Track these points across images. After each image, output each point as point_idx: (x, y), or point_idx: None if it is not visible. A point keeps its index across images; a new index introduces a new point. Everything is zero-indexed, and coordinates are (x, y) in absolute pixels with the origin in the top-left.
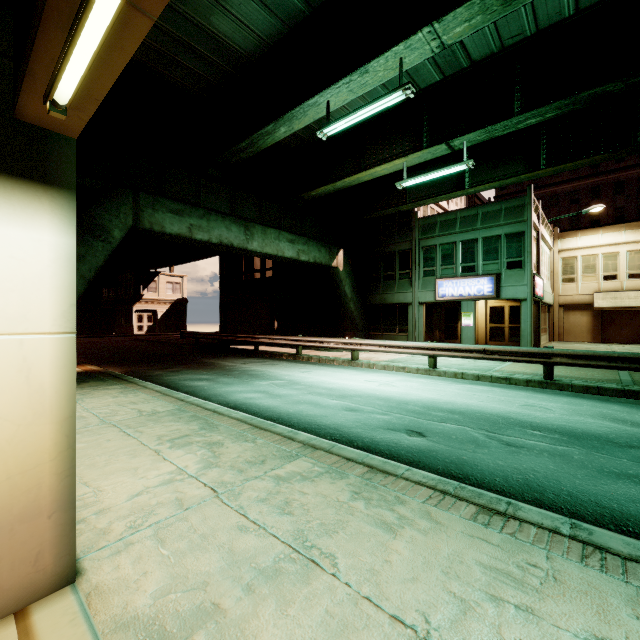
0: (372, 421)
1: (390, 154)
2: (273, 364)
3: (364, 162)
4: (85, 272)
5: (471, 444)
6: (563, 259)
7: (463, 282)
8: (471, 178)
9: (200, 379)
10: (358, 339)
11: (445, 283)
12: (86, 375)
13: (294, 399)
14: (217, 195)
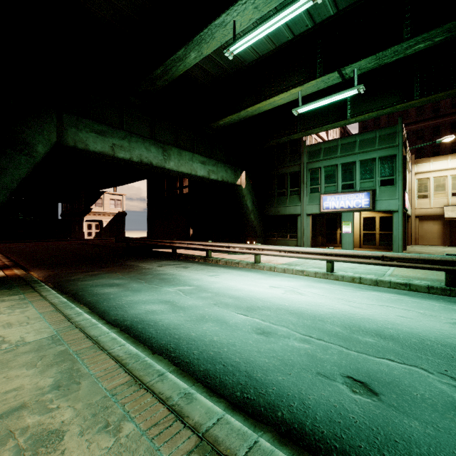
0: (292, 355)
1: (287, 85)
2: (185, 267)
3: (264, 94)
4: (7, 183)
5: (455, 416)
6: (418, 180)
7: (344, 197)
8: (352, 110)
9: (112, 284)
10: (260, 245)
11: (328, 198)
12: (1, 281)
13: (198, 313)
14: (139, 121)
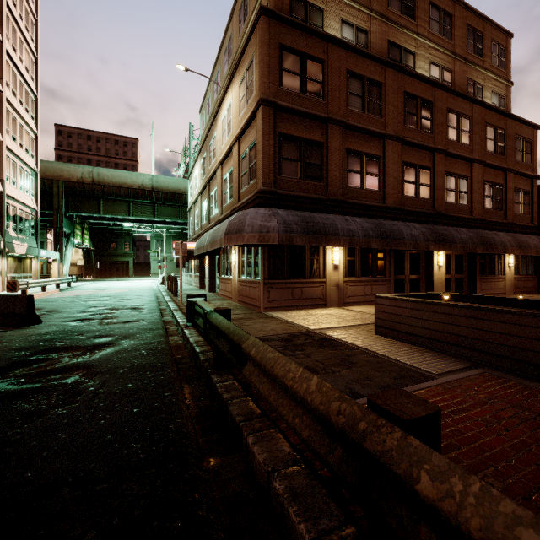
0: None
1: None
2: None
3: None
4: None
5: None
6: None
7: None
8: None
9: None
10: None
11: None
12: None
13: None
14: None
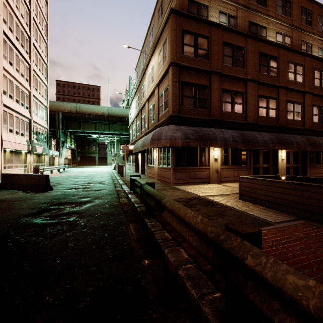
0: None
1: None
2: None
3: None
4: None
5: None
6: None
7: None
8: None
9: None
10: None
11: None
12: None
13: None
14: None
